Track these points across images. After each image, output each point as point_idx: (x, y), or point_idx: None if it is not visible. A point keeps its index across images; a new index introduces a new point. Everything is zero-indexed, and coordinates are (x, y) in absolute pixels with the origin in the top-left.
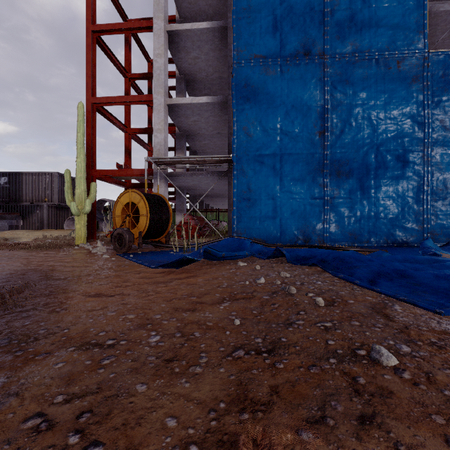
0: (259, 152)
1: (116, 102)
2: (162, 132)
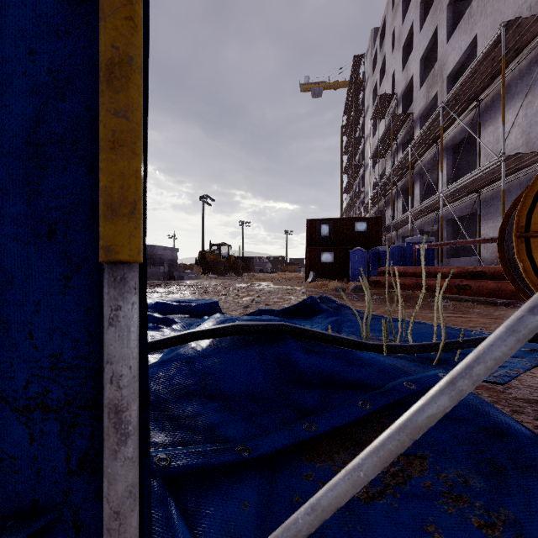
0: None
1: None
2: None
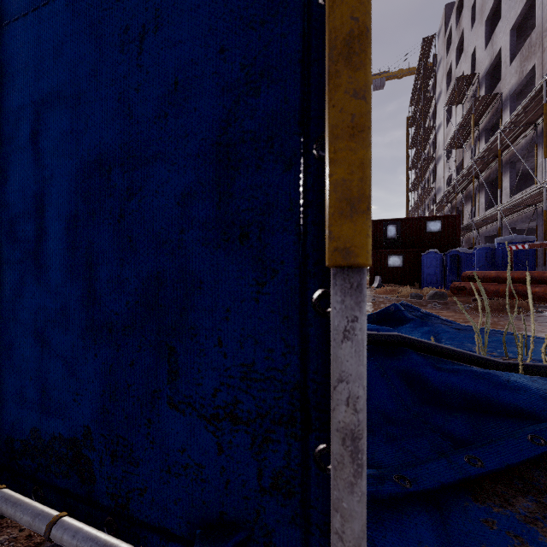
0: None
1: None
2: None
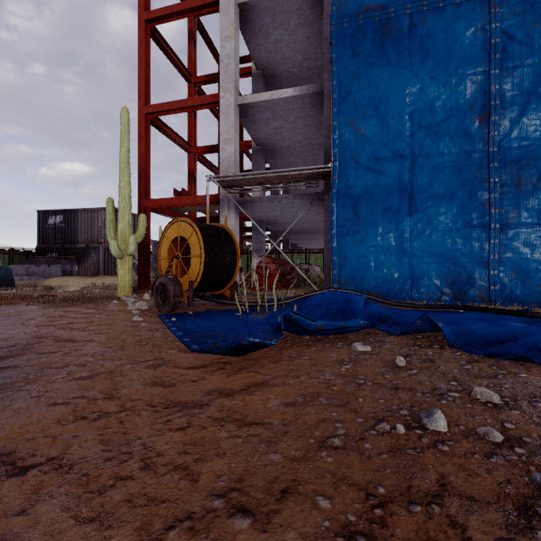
0: (375, 157)
1: (174, 109)
2: (231, 143)
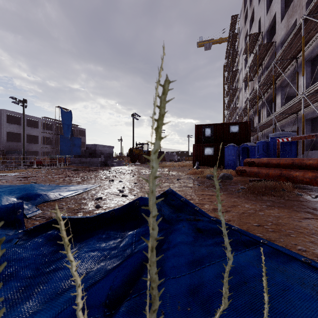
0: None
1: None
2: None
